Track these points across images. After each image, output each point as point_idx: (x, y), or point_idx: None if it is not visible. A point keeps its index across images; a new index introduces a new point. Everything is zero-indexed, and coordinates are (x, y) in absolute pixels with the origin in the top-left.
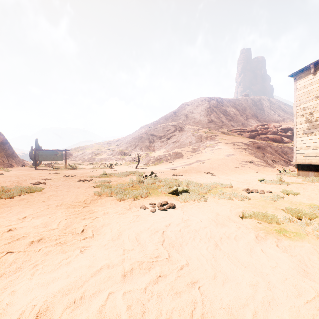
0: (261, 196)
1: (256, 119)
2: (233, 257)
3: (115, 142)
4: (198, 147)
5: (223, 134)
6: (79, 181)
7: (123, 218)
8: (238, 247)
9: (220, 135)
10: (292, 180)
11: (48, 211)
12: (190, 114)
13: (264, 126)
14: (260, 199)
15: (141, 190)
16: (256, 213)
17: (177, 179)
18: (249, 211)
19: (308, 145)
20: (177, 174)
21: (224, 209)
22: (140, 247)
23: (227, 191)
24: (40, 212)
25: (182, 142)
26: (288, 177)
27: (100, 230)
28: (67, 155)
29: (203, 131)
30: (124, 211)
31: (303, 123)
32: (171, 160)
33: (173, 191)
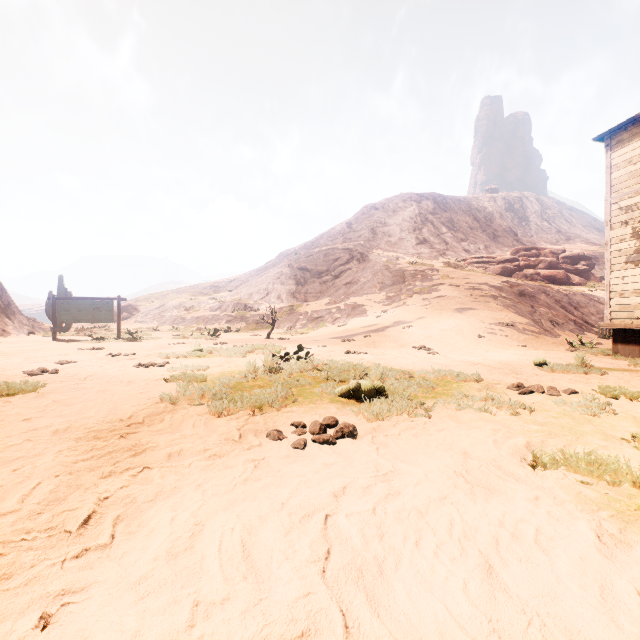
0: (556, 402)
1: (514, 239)
2: (559, 633)
3: (228, 285)
4: (398, 294)
5: (448, 267)
6: (138, 366)
7: (219, 470)
8: (557, 579)
9: (441, 269)
10: (605, 362)
11: (24, 447)
12: (380, 228)
13: (532, 252)
14: (556, 409)
15: (273, 387)
16: (568, 453)
17: (357, 362)
18: (542, 443)
19: (638, 287)
20: (356, 350)
21: (477, 439)
22: (251, 589)
23: (472, 388)
24: (1, 451)
25: (364, 284)
26: (595, 356)
27: (143, 514)
28: (128, 311)
29: (406, 262)
30: (225, 448)
31: (628, 240)
32: (342, 321)
33: (349, 389)
